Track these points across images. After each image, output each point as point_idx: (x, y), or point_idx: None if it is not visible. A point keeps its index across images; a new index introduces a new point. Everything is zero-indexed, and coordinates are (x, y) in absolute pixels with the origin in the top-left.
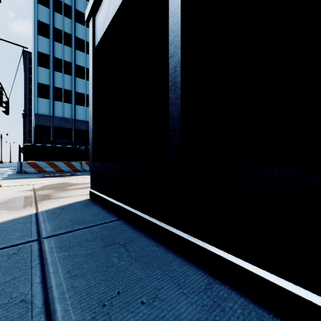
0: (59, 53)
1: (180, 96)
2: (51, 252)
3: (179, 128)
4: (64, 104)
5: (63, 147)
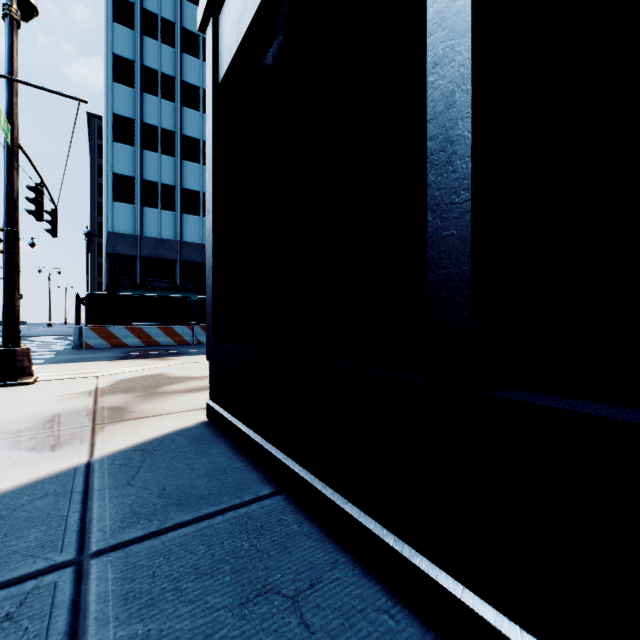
0: (153, 116)
1: (471, 178)
2: (102, 619)
3: (467, 277)
4: (162, 212)
5: (158, 298)
